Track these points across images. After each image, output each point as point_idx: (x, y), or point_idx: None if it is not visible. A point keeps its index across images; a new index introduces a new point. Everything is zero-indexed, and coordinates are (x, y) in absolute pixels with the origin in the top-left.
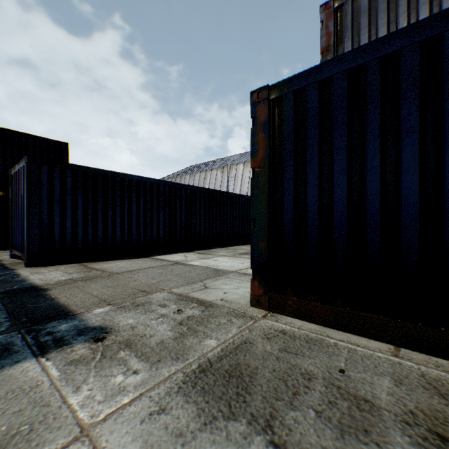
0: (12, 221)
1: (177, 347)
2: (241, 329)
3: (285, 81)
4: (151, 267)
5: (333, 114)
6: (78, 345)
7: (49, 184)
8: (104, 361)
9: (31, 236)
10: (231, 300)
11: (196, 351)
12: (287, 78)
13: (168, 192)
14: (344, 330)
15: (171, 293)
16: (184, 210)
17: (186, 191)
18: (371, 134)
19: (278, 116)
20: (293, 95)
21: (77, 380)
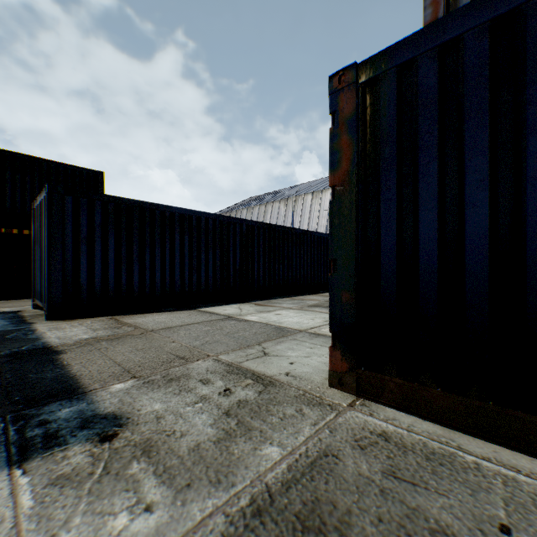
0: (34, 264)
1: (220, 459)
2: (318, 427)
3: (383, 54)
4: (195, 323)
5: (464, 94)
6: (75, 447)
7: (74, 218)
8: (105, 481)
9: (52, 283)
10: (300, 375)
11: (248, 469)
12: (387, 49)
13: (219, 228)
14: (484, 438)
15: (218, 362)
16: (238, 251)
17: (241, 227)
18: (535, 119)
19: (372, 107)
20: (396, 72)
21: (55, 520)
